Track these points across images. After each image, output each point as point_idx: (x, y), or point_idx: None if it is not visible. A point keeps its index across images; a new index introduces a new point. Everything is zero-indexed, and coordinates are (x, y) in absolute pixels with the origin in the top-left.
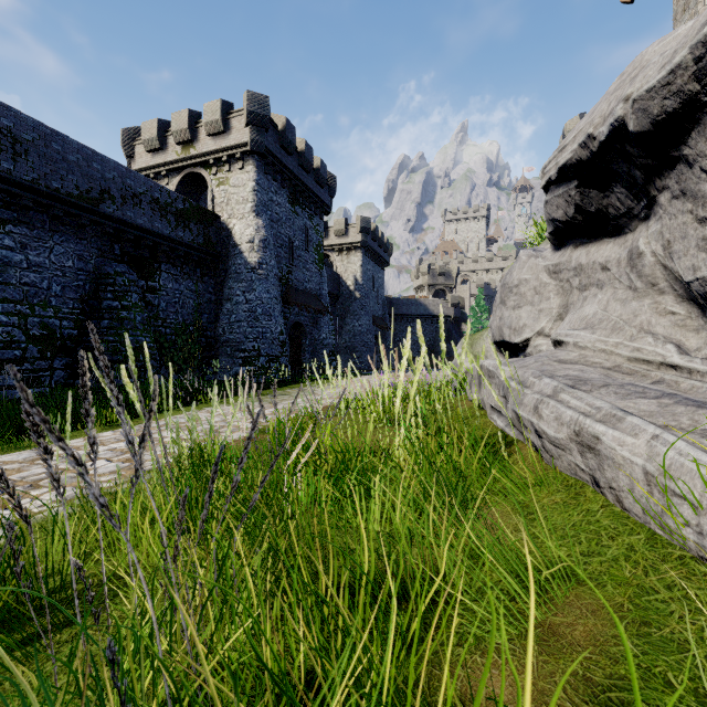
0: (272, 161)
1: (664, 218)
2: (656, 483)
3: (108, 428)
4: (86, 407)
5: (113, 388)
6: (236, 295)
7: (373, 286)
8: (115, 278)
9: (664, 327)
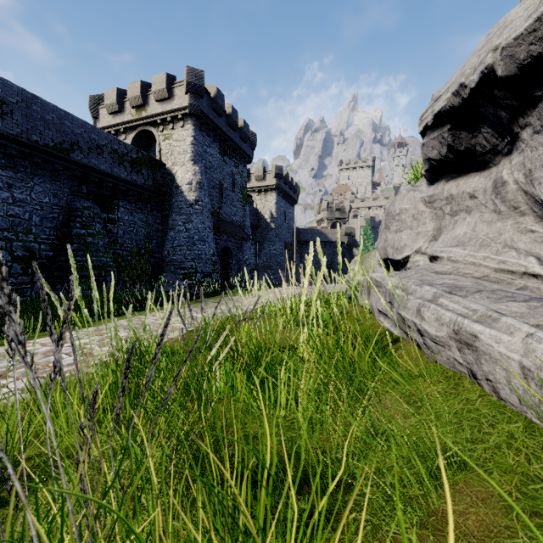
0: (206, 121)
1: (526, 150)
2: (533, 376)
3: (73, 328)
4: (2, 307)
5: (0, 284)
6: (178, 225)
7: (285, 219)
8: (82, 212)
9: (525, 243)
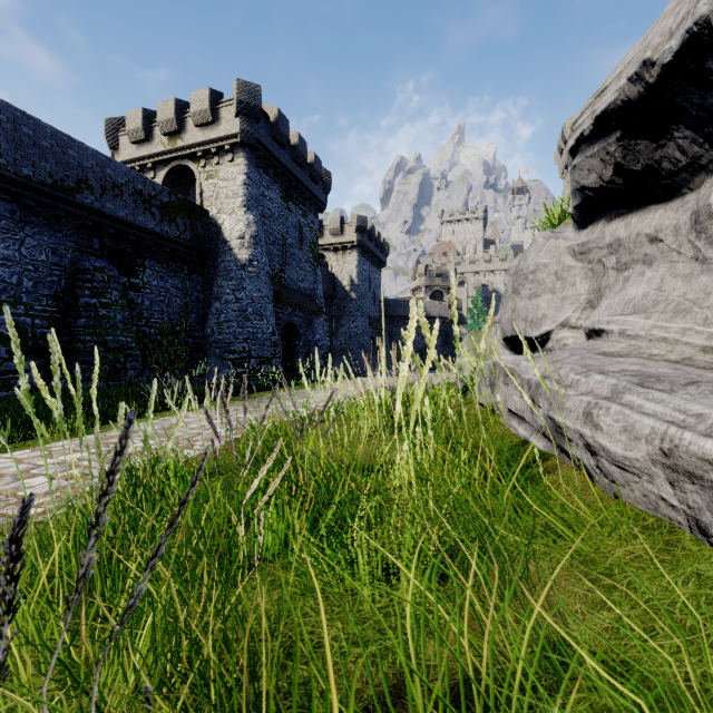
0: (263, 154)
1: None
2: None
3: (70, 435)
4: None
5: None
6: (226, 294)
7: (370, 287)
8: (93, 274)
9: None
